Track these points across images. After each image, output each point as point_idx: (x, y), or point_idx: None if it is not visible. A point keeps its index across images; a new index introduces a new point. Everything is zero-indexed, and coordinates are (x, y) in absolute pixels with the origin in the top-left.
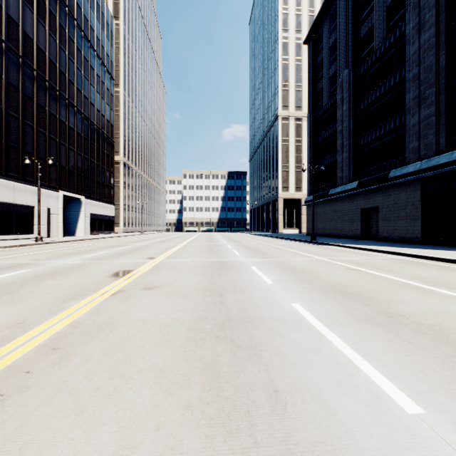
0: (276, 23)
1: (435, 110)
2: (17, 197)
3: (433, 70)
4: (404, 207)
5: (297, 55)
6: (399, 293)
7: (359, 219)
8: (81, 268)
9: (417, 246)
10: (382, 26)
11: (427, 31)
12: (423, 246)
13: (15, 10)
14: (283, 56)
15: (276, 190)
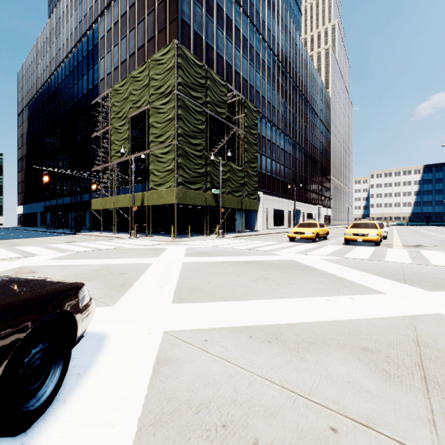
0: None
1: None
2: (310, 210)
3: None
4: None
5: None
6: None
7: None
8: None
9: None
10: None
11: None
12: None
13: (309, 137)
14: None
15: None
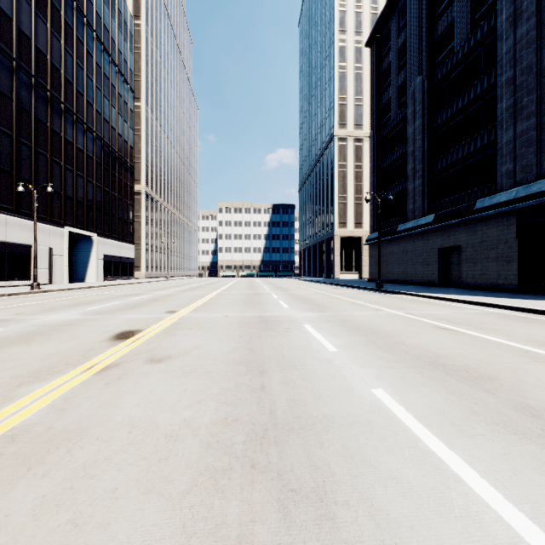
0: (331, 22)
1: (536, 122)
2: (10, 233)
3: (533, 72)
4: (494, 246)
5: (357, 62)
6: (527, 368)
7: (436, 261)
8: (72, 327)
9: (515, 296)
10: (465, 20)
11: (525, 23)
12: (522, 296)
13: (7, 1)
14: (339, 63)
15: (331, 226)
